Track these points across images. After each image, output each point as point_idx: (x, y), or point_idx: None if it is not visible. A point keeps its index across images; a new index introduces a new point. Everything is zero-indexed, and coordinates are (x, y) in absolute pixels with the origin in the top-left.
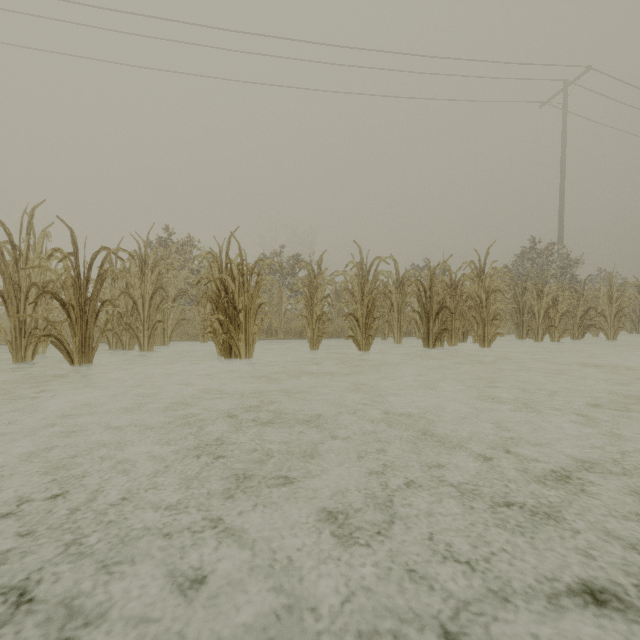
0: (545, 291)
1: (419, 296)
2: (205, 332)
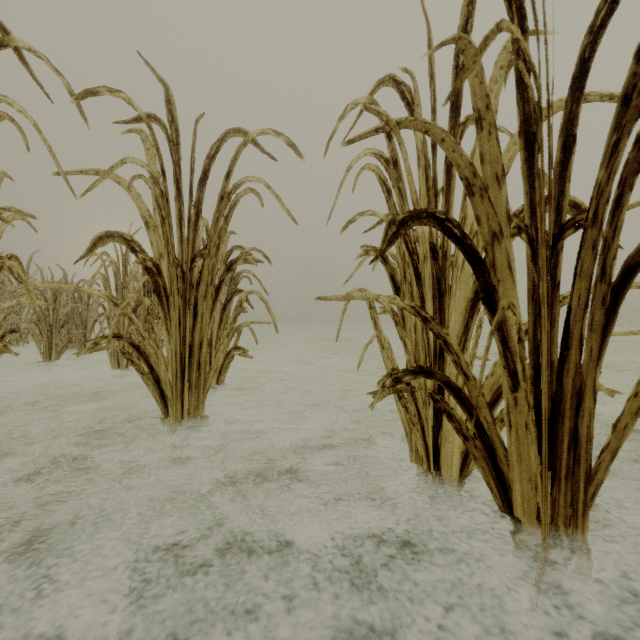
0: None
1: None
2: None
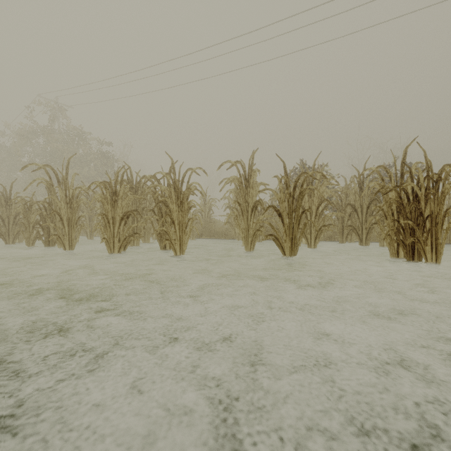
0: None
1: None
2: (343, 235)
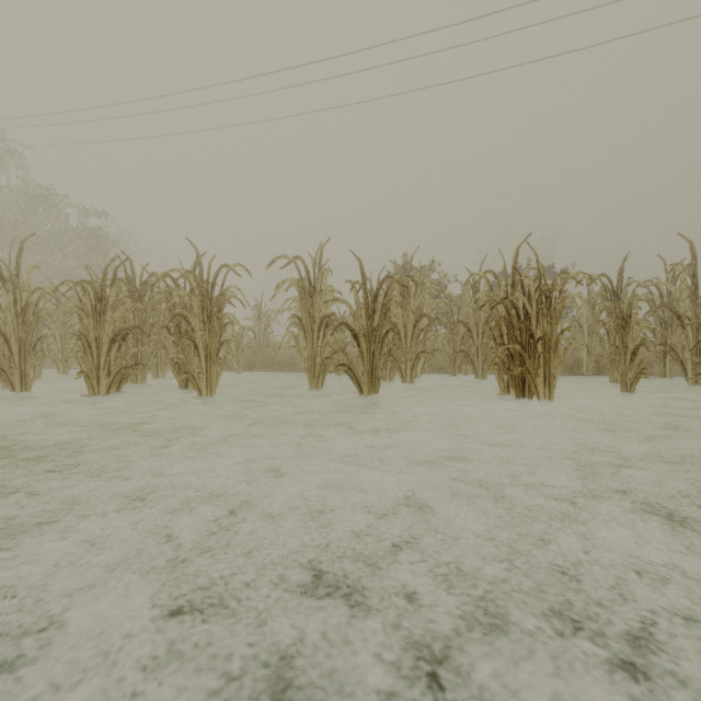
0: None
1: None
2: (455, 364)
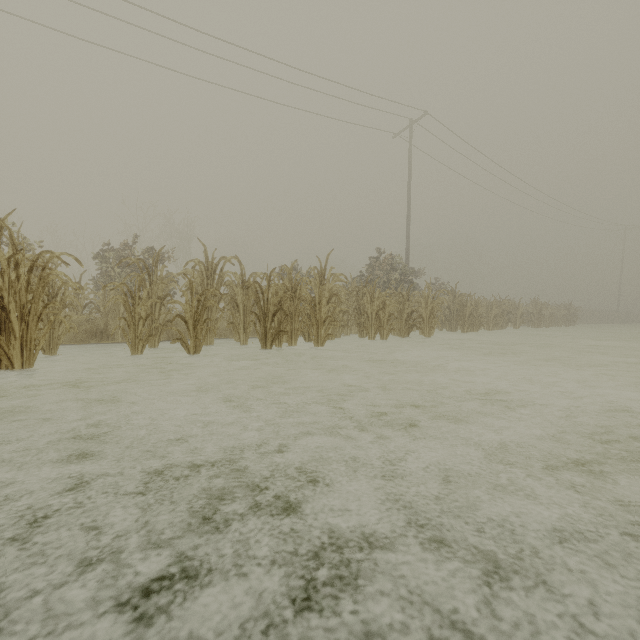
0: (376, 296)
1: (257, 298)
2: None
